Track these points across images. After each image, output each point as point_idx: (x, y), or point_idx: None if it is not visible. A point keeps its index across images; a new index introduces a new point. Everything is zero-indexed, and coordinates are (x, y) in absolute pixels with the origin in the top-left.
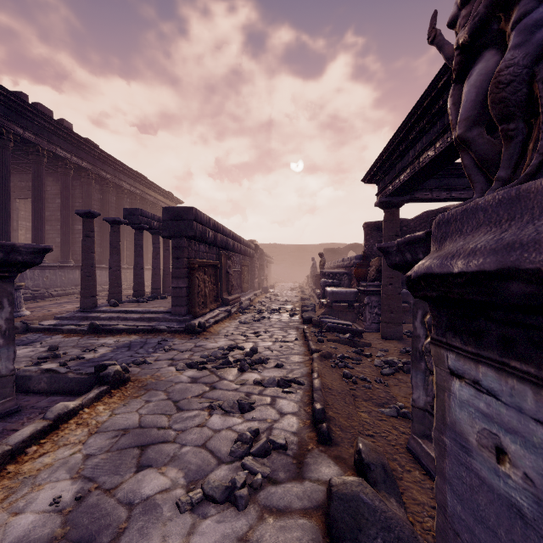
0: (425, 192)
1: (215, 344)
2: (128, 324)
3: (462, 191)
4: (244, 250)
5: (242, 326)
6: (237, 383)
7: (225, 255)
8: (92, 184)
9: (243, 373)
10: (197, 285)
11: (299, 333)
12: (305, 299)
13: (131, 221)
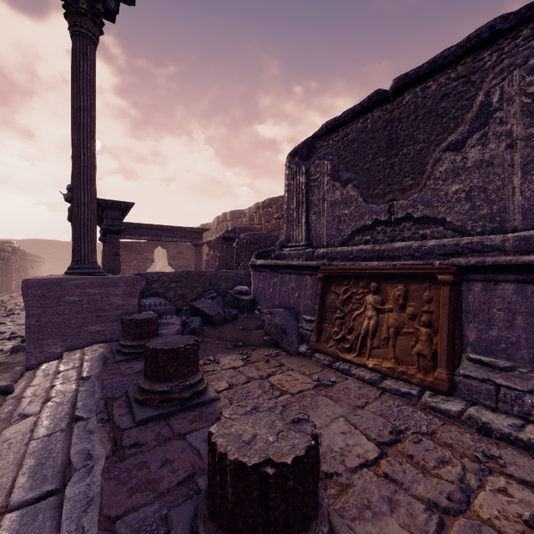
0: (127, 235)
1: None
2: None
3: (147, 236)
4: None
5: None
6: None
7: None
8: None
9: None
10: None
11: None
12: None
13: None
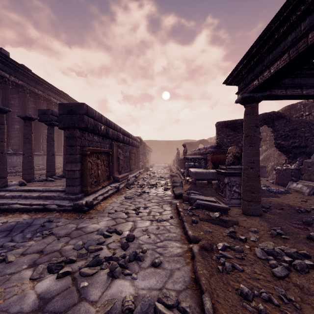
0: (280, 89)
1: (96, 225)
2: (25, 202)
3: (312, 88)
4: (132, 142)
5: (126, 201)
6: (99, 310)
7: (116, 145)
8: (27, 97)
9: (112, 281)
10: (90, 168)
11: (173, 208)
12: (173, 176)
13: (44, 119)
